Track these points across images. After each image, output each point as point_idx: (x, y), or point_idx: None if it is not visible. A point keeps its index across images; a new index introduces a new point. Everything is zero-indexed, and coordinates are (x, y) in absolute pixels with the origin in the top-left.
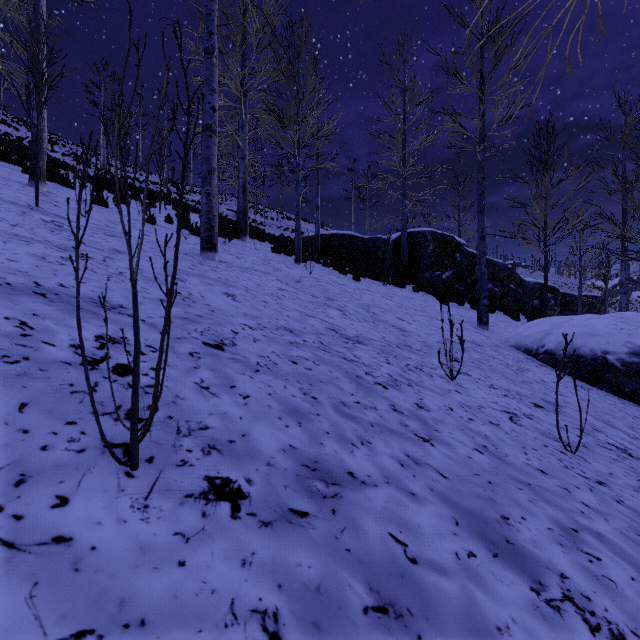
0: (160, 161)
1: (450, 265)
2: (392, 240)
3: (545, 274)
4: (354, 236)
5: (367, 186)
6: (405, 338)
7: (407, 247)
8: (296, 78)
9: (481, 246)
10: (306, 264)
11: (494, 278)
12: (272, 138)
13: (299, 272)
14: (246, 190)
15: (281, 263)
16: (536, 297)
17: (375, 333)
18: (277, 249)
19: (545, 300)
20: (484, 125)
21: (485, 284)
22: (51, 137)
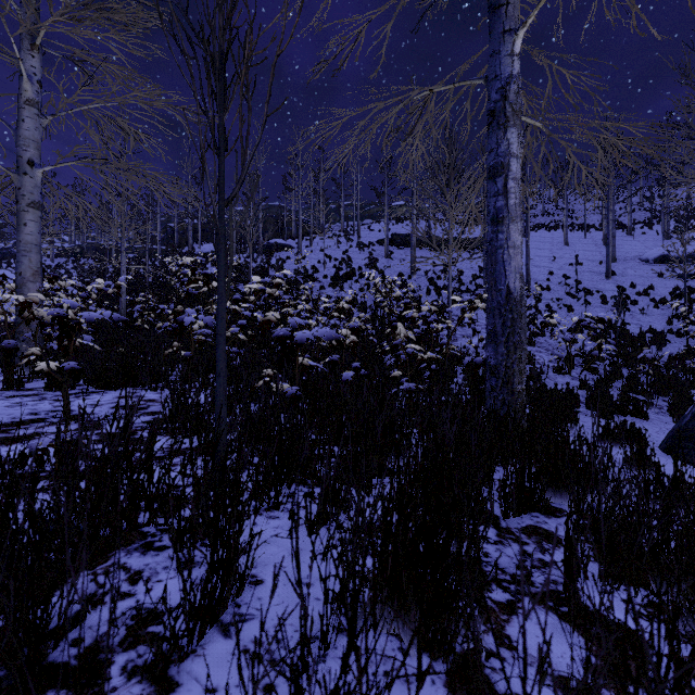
0: None
1: None
2: None
3: None
4: None
5: None
6: None
7: None
8: None
9: None
10: None
11: None
12: None
13: None
14: None
15: None
16: None
17: None
18: None
19: None
20: None
21: None
22: None
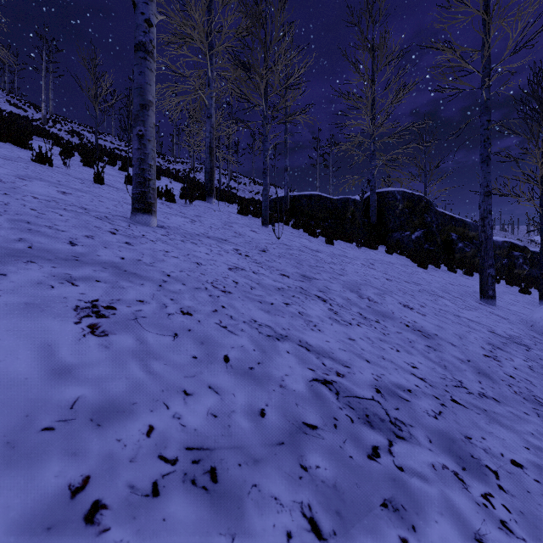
0: (128, 124)
1: (420, 225)
2: (360, 201)
3: (542, 235)
4: (323, 197)
5: (330, 153)
6: (439, 356)
7: (375, 207)
8: (263, 17)
9: (486, 203)
10: (274, 227)
11: (464, 237)
12: (237, 88)
13: (265, 237)
14: (212, 150)
15: (245, 226)
16: (504, 256)
17: (395, 357)
18: (244, 211)
19: (542, 264)
20: (489, 56)
21: (491, 249)
22: (56, 118)
